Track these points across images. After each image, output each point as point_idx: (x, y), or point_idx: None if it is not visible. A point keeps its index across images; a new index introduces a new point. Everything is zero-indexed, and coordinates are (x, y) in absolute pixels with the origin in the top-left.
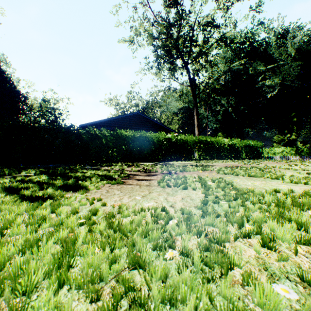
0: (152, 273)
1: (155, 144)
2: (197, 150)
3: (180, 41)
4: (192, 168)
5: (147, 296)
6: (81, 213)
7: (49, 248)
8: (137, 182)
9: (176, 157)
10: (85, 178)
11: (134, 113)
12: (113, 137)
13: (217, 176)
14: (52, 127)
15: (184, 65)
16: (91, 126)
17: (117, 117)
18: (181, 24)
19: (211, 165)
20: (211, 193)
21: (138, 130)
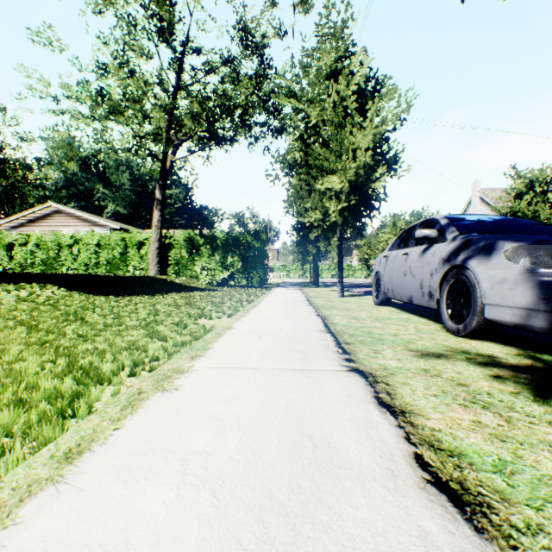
0: None
1: None
2: None
3: None
4: None
5: None
6: None
7: None
8: None
9: None
10: None
11: None
12: None
13: None
14: None
15: None
16: None
17: None
18: None
19: None
20: None
21: None
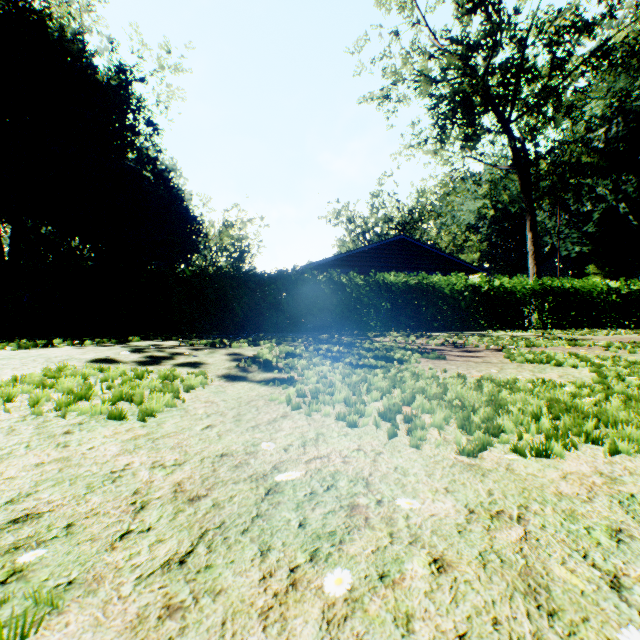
0: (578, 405)
1: (446, 298)
2: (538, 308)
3: (494, 78)
4: (546, 342)
5: (586, 408)
6: (440, 380)
7: (468, 390)
8: (463, 359)
9: (490, 322)
10: (388, 350)
11: (395, 238)
12: (369, 287)
13: (605, 354)
14: (279, 274)
15: (502, 125)
16: (317, 267)
17: (364, 249)
18: (494, 41)
19: (579, 339)
20: (607, 371)
21: (401, 271)
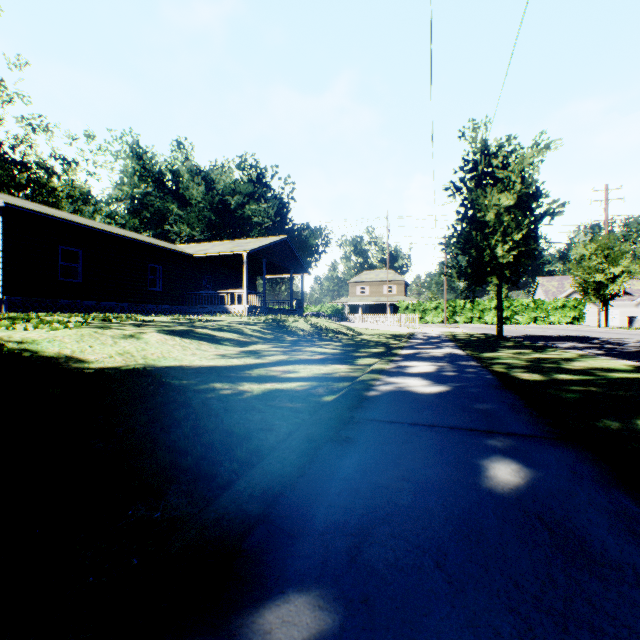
0: None
1: None
2: None
3: None
4: None
5: None
6: None
7: None
8: None
9: None
10: None
11: None
12: None
13: None
14: None
15: None
16: None
17: None
18: None
19: None
20: None
21: None
